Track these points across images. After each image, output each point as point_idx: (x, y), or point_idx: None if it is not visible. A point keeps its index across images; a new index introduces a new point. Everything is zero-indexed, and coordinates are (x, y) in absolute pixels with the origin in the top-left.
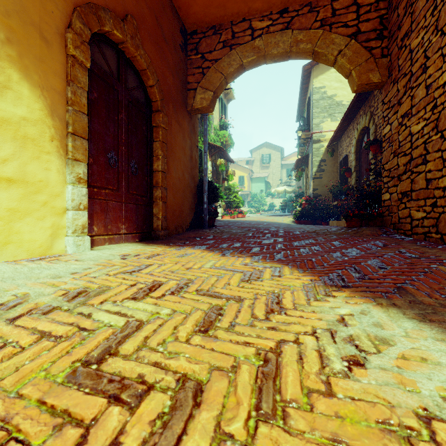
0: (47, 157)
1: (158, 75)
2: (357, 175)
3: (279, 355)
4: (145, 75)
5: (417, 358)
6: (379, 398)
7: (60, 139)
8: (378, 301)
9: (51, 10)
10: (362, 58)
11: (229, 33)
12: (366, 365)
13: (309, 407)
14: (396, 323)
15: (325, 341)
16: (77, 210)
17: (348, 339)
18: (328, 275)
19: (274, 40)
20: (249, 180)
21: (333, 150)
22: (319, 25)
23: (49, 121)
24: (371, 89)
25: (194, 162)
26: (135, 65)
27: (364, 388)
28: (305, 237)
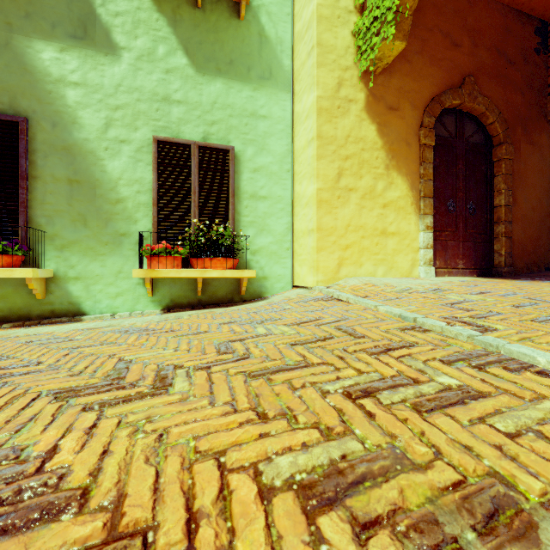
0: (409, 216)
1: (500, 107)
2: None
3: None
4: (483, 117)
5: None
6: None
7: (416, 202)
8: None
9: (411, 123)
10: None
11: None
12: None
13: None
14: None
15: None
16: (426, 249)
17: None
18: None
19: None
20: None
21: None
22: None
23: (410, 194)
24: None
25: None
26: (472, 114)
27: None
28: None
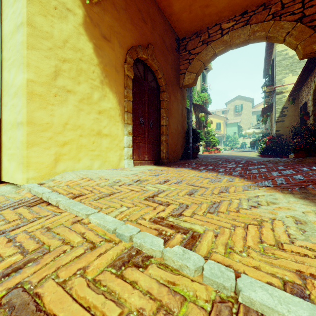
0: (118, 123)
1: (163, 71)
2: (315, 118)
3: (220, 203)
4: (156, 73)
5: (286, 208)
6: (257, 214)
7: (122, 114)
8: (283, 191)
9: (119, 56)
10: (306, 35)
11: (206, 35)
12: (258, 208)
13: (227, 213)
14: (285, 199)
15: (243, 201)
16: (128, 148)
17: (255, 201)
18: (261, 181)
19: (237, 34)
20: (224, 125)
21: (294, 99)
22: (271, 17)
23: (118, 107)
24: (315, 55)
25: (184, 117)
26: (152, 69)
27: (253, 212)
28: (259, 164)
